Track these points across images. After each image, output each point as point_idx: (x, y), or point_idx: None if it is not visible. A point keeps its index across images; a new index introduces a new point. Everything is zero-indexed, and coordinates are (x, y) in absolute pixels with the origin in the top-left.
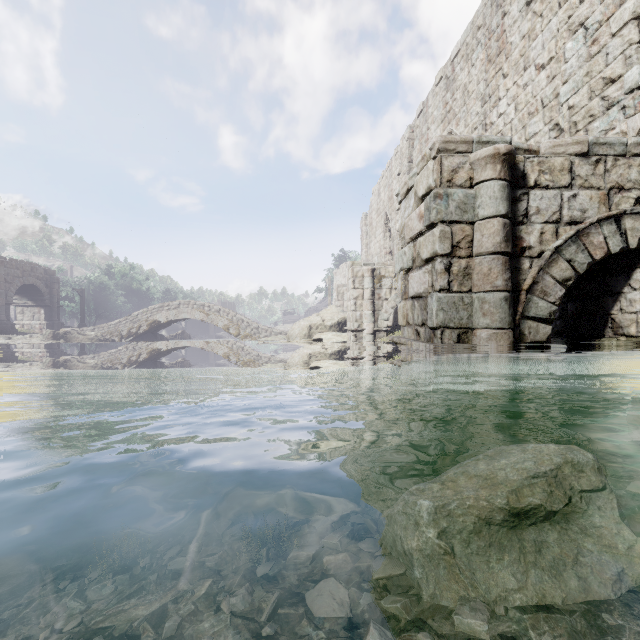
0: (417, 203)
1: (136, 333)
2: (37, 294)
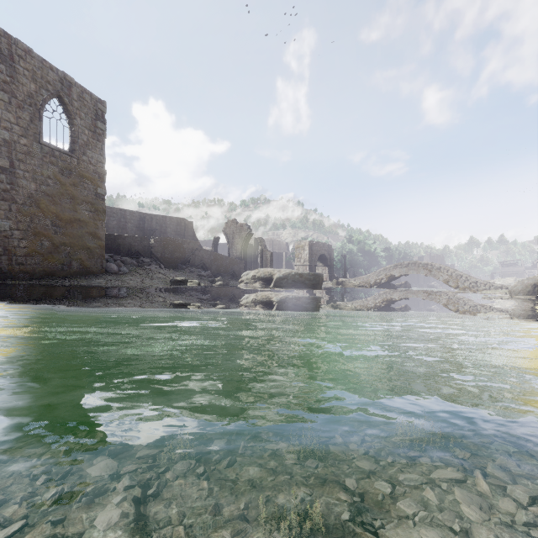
0: None
1: (379, 283)
2: (324, 259)
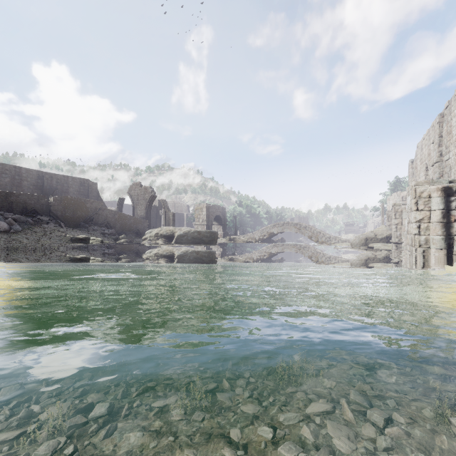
0: (410, 200)
1: (262, 239)
2: (219, 219)
